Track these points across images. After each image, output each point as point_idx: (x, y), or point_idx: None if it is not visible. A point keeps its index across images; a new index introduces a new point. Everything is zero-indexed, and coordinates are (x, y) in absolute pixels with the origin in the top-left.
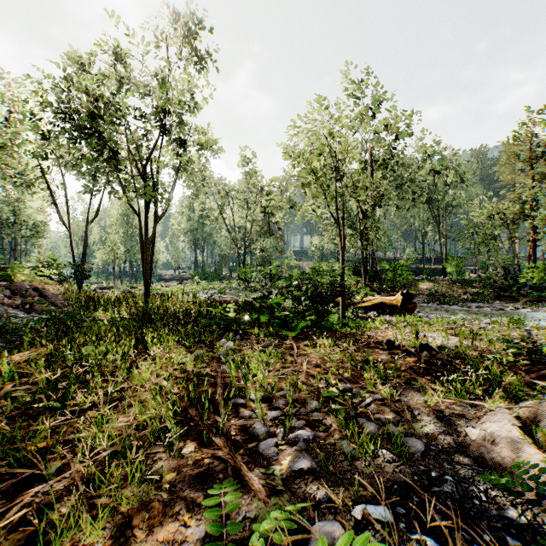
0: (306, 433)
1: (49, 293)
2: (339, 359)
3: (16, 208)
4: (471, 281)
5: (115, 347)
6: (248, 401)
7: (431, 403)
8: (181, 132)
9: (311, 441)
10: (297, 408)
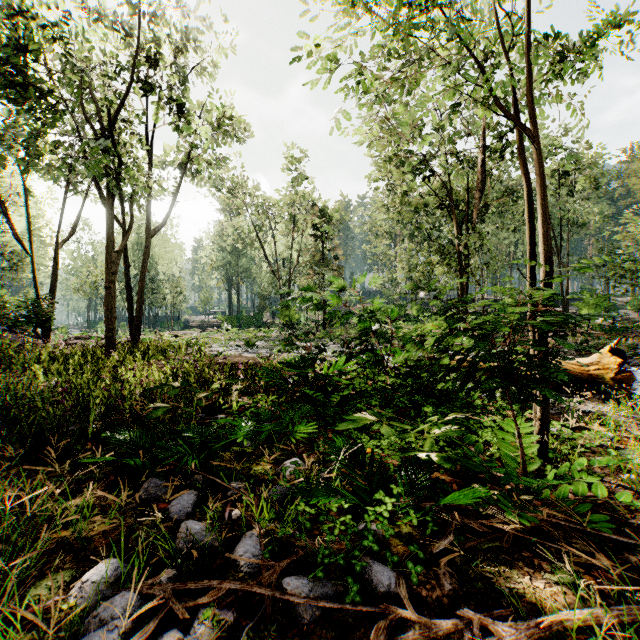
0: None
1: None
2: None
3: None
4: (620, 329)
5: None
6: None
7: None
8: (185, 97)
9: None
10: None
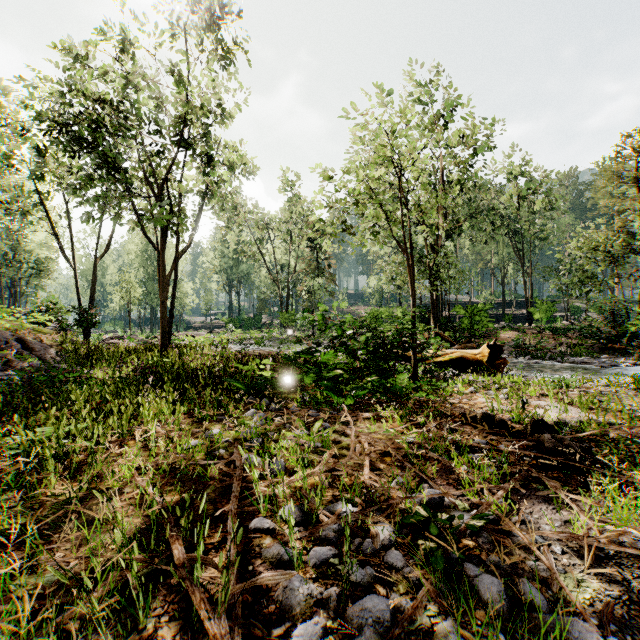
0: (378, 606)
1: (37, 345)
2: (417, 443)
3: (15, 242)
4: (564, 330)
5: (91, 425)
6: (279, 523)
7: (579, 531)
8: (209, 146)
9: (388, 623)
10: (358, 538)
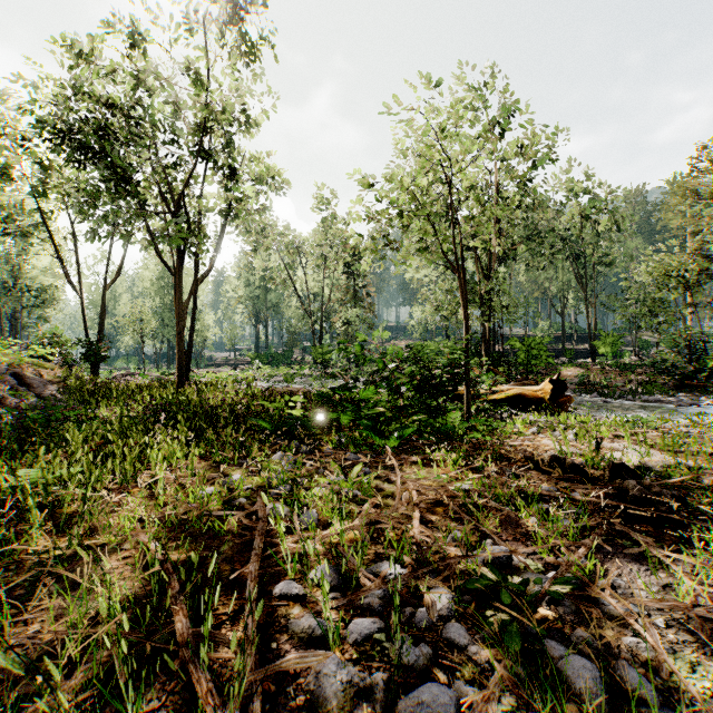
0: (439, 698)
1: (36, 381)
2: (474, 490)
3: (15, 268)
4: (633, 366)
5: (88, 469)
6: (311, 587)
7: (684, 598)
8: (232, 158)
9: None
10: (409, 607)
